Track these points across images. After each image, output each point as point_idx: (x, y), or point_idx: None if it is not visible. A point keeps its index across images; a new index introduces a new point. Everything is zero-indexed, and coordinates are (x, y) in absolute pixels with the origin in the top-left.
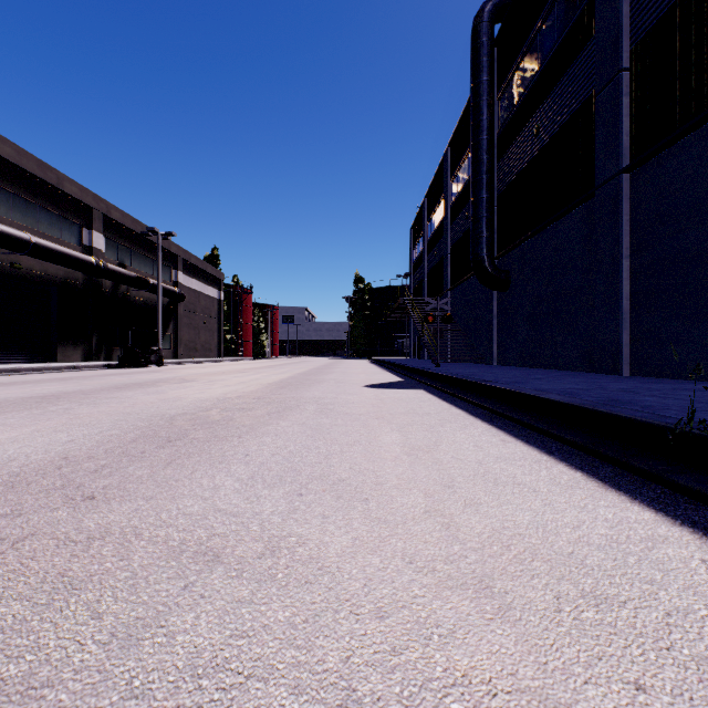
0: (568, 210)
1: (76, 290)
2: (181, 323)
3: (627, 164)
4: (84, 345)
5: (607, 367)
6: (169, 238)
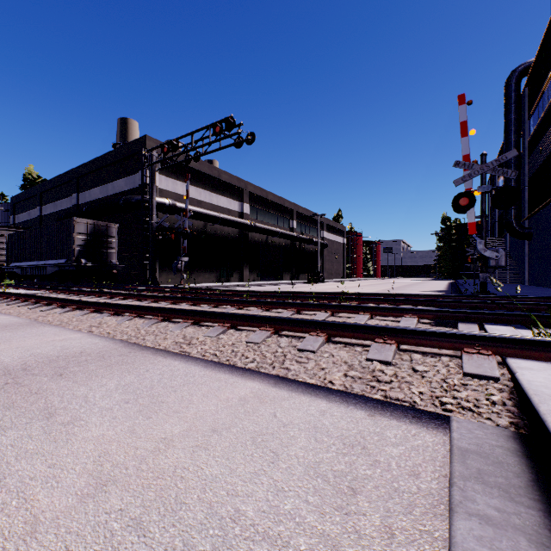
0: (547, 203)
1: (288, 248)
2: (325, 259)
3: None
4: (290, 273)
5: None
6: (322, 216)
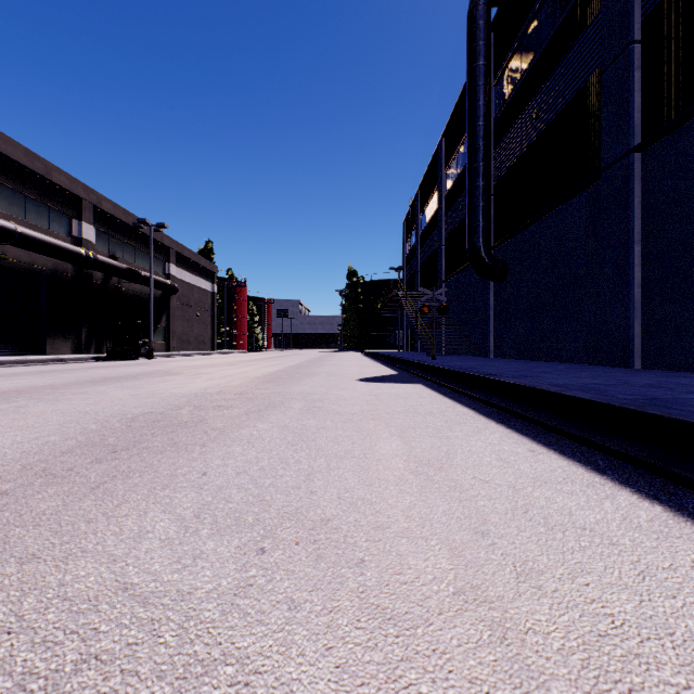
0: (571, 195)
1: (66, 282)
2: (174, 316)
3: (638, 142)
4: (74, 338)
5: (616, 360)
6: (161, 230)
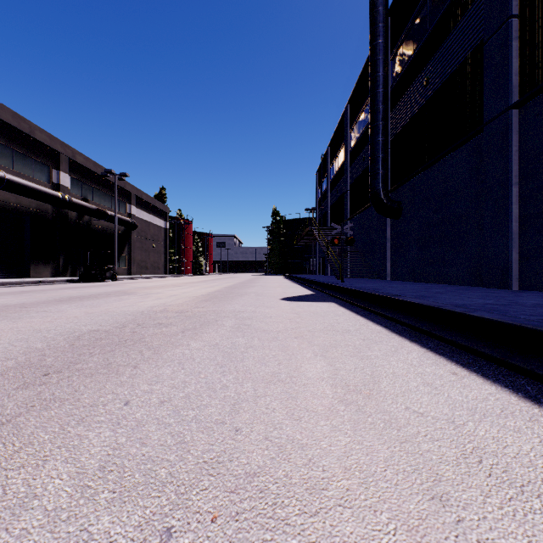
0: (456, 146)
1: (46, 219)
2: (135, 247)
3: (516, 100)
4: (53, 264)
5: (496, 282)
6: (124, 178)
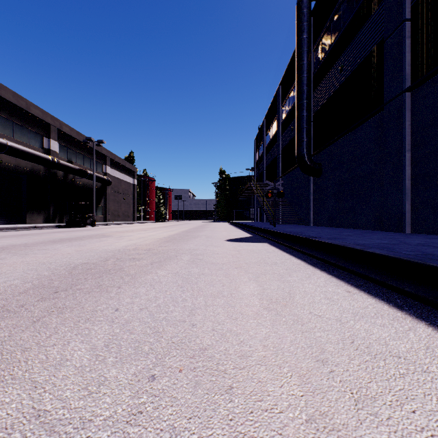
0: (363, 121)
1: (39, 177)
2: (109, 199)
3: (409, 85)
4: (45, 213)
5: (394, 227)
6: (101, 144)
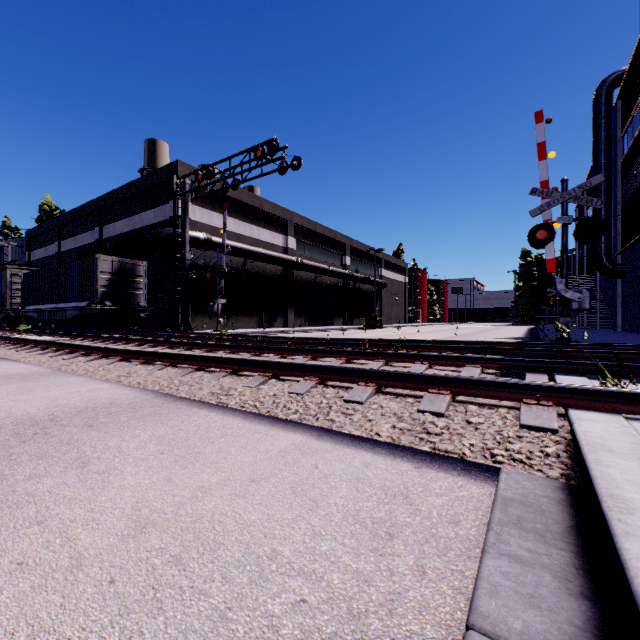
0: None
1: (340, 289)
2: (384, 301)
3: None
4: (343, 317)
5: None
6: (380, 251)
